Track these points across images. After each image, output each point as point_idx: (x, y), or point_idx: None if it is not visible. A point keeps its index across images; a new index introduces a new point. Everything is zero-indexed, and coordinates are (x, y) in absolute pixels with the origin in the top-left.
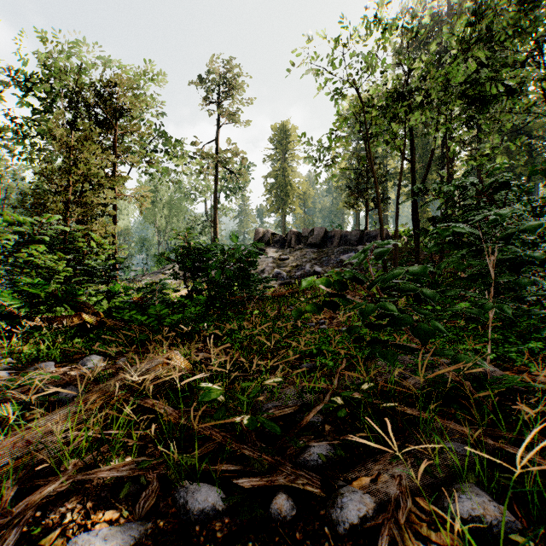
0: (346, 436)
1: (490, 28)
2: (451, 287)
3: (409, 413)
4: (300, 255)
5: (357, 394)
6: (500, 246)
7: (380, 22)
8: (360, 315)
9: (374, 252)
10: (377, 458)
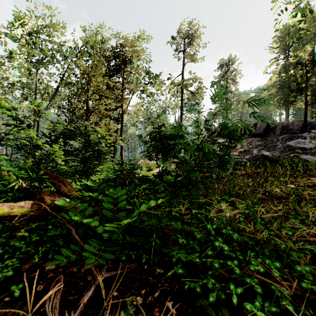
0: None
1: None
2: None
3: None
4: (246, 143)
5: None
6: None
7: None
8: None
9: None
10: None
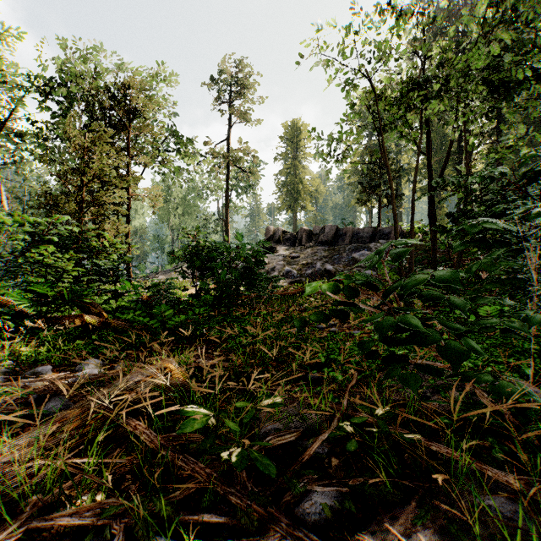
0: (357, 479)
1: (515, 8)
2: (481, 293)
3: (435, 450)
4: (311, 253)
5: (369, 418)
6: (540, 245)
7: (394, 9)
8: (374, 330)
9: (391, 253)
10: (396, 513)
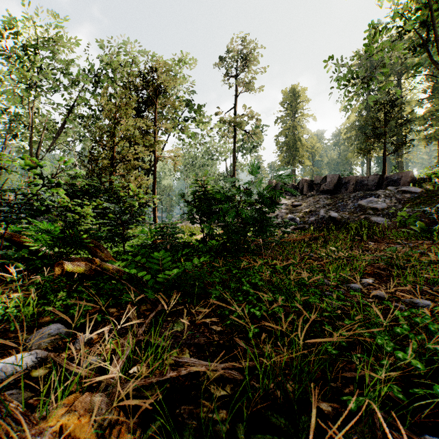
0: None
1: None
2: None
3: None
4: (313, 201)
5: None
6: None
7: None
8: None
9: None
10: None
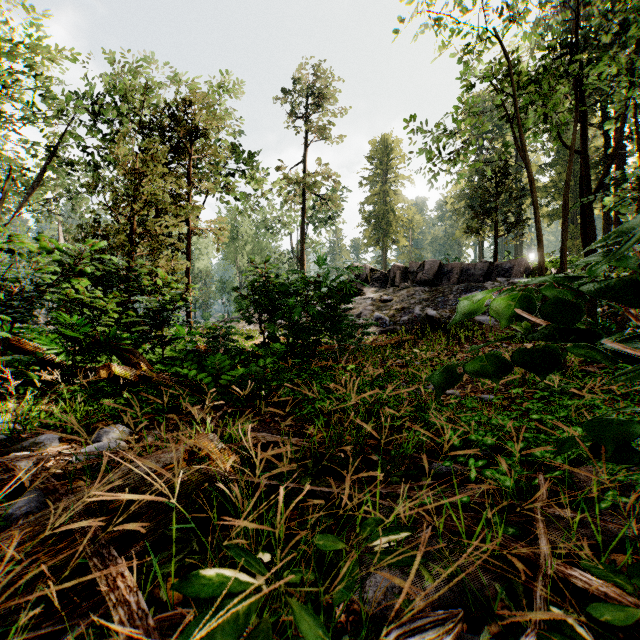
0: None
1: None
2: None
3: None
4: (407, 295)
5: (613, 593)
6: None
7: None
8: None
9: None
10: None
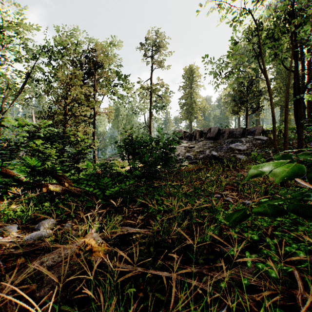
0: None
1: None
2: None
3: None
4: (202, 144)
5: None
6: None
7: None
8: None
9: None
10: None
